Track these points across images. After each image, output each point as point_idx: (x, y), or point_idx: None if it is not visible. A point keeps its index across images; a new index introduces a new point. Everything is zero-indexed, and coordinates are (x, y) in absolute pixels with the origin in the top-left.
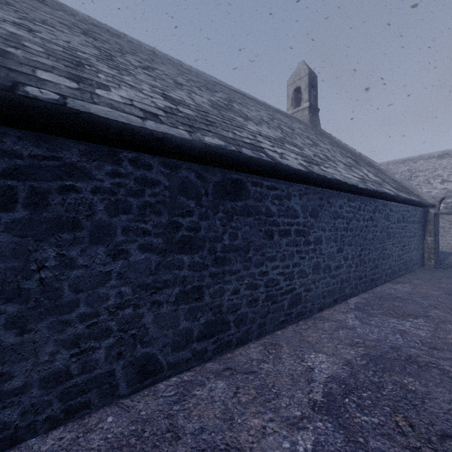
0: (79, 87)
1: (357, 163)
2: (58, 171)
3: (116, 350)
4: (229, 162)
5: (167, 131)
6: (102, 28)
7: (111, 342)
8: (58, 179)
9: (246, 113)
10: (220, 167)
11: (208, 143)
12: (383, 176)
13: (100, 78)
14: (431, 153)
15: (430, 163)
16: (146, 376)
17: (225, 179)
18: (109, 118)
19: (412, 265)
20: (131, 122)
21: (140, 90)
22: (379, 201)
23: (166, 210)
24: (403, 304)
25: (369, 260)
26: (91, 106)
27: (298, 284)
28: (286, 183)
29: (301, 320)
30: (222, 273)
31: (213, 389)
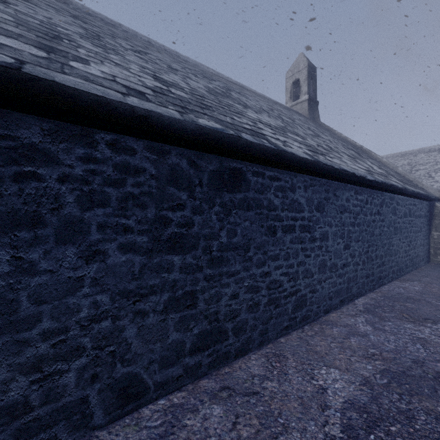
0: (48, 56)
1: (359, 155)
2: (13, 154)
3: (90, 372)
4: (227, 148)
5: (152, 109)
6: (96, 17)
7: (84, 362)
8: (14, 164)
9: (245, 101)
10: (217, 154)
11: (202, 124)
12: (387, 169)
13: (80, 52)
14: (431, 146)
15: (431, 156)
16: (128, 401)
17: (222, 167)
18: (79, 88)
19: (418, 262)
20: (108, 96)
21: (127, 69)
22: (386, 194)
23: (152, 203)
24: (417, 306)
25: (376, 257)
26: (57, 75)
27: (303, 285)
28: (290, 173)
29: (306, 324)
30: (219, 275)
31: (208, 417)
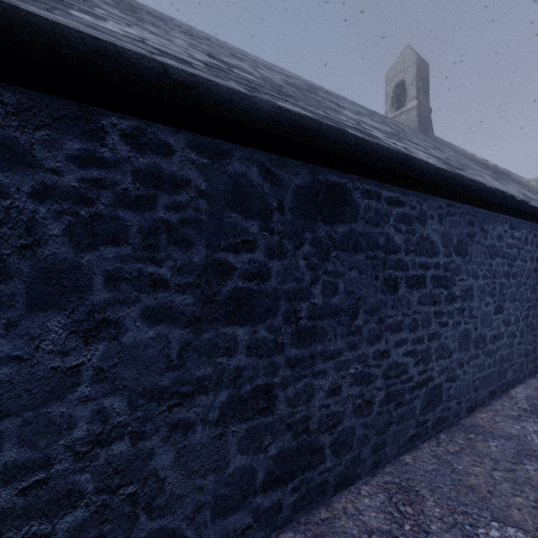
0: None
1: (499, 176)
2: None
3: (93, 533)
4: (325, 147)
5: (200, 74)
6: (141, 10)
7: (81, 517)
8: None
9: (337, 102)
10: (306, 160)
11: (285, 107)
12: None
13: (95, 10)
14: None
15: None
16: None
17: (315, 181)
18: (63, 23)
19: None
20: (120, 44)
21: (169, 40)
22: None
23: (201, 239)
24: None
25: None
26: (29, 7)
27: (437, 369)
28: (417, 195)
29: (441, 431)
30: (310, 358)
31: None
